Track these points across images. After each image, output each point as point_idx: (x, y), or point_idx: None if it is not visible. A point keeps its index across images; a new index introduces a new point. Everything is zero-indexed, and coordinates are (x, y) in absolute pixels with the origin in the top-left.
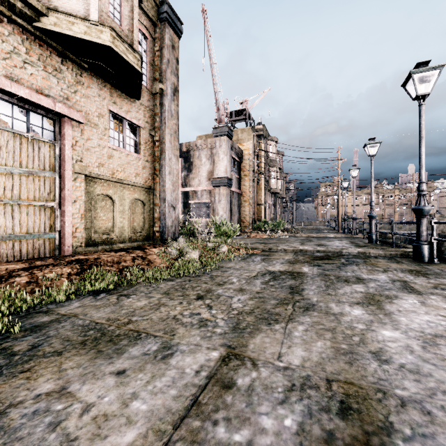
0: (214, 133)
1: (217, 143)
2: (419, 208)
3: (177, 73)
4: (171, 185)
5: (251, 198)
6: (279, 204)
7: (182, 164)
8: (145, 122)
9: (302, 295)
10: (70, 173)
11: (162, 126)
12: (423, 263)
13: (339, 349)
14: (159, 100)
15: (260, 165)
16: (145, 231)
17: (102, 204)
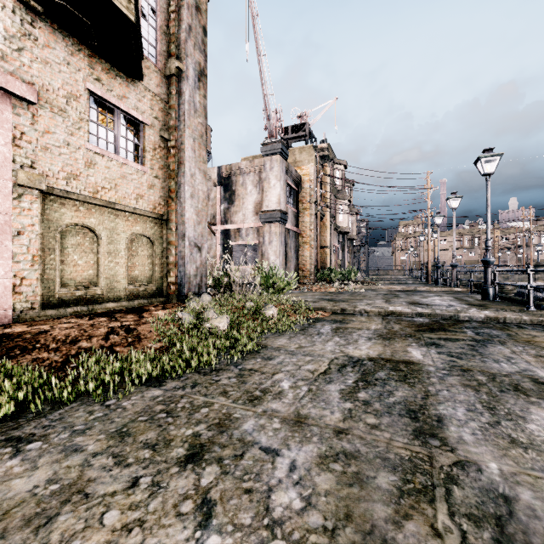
0: (263, 151)
1: (267, 165)
2: None
3: (204, 49)
4: (194, 214)
5: (313, 239)
6: (348, 248)
7: (221, 194)
8: (153, 118)
9: (452, 447)
10: (9, 185)
11: (179, 125)
12: None
13: None
14: (176, 86)
15: (324, 196)
16: (154, 283)
17: (76, 240)
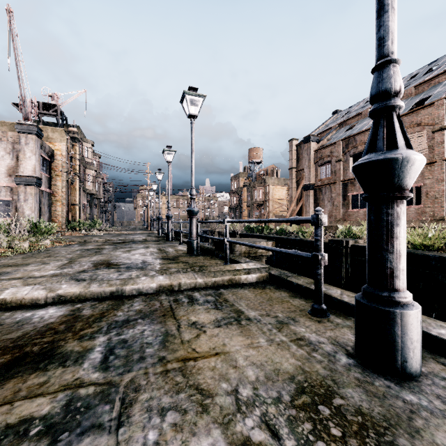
0: (18, 128)
1: (23, 140)
2: (167, 215)
3: None
4: None
5: (65, 199)
6: (96, 204)
7: None
8: None
9: (101, 252)
10: None
11: None
12: (167, 241)
13: (107, 257)
14: None
15: (74, 167)
16: None
17: None
